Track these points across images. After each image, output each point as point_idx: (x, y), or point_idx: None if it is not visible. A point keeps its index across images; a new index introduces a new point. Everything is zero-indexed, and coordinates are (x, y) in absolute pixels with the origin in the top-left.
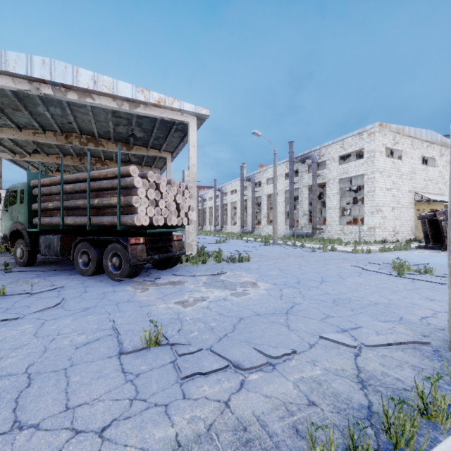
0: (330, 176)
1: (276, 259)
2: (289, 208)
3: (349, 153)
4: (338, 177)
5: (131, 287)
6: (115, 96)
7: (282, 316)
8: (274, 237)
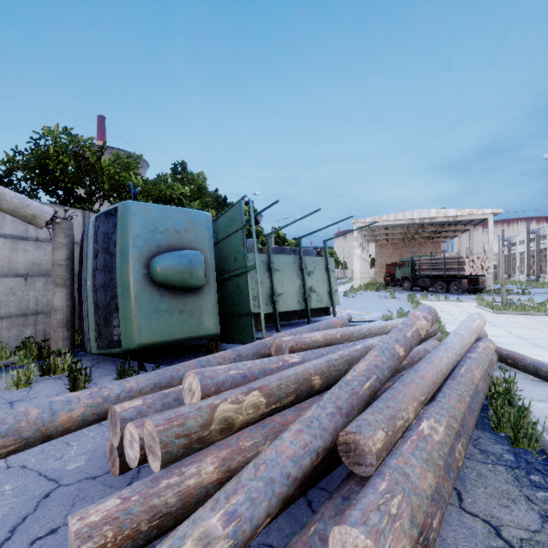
0: None
1: None
2: None
3: None
4: None
5: (463, 296)
6: (446, 216)
7: None
8: None
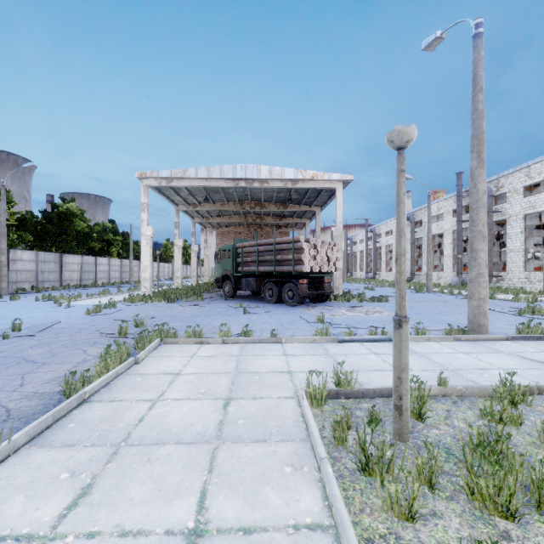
0: (511, 212)
1: (415, 302)
2: (457, 252)
3: (537, 182)
4: (522, 212)
5: (301, 309)
6: (283, 179)
7: (388, 322)
8: (428, 284)
